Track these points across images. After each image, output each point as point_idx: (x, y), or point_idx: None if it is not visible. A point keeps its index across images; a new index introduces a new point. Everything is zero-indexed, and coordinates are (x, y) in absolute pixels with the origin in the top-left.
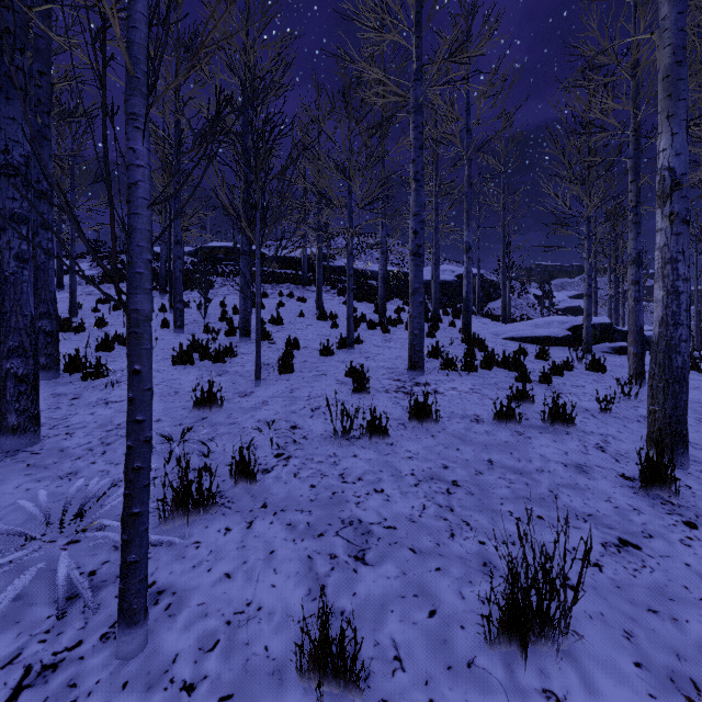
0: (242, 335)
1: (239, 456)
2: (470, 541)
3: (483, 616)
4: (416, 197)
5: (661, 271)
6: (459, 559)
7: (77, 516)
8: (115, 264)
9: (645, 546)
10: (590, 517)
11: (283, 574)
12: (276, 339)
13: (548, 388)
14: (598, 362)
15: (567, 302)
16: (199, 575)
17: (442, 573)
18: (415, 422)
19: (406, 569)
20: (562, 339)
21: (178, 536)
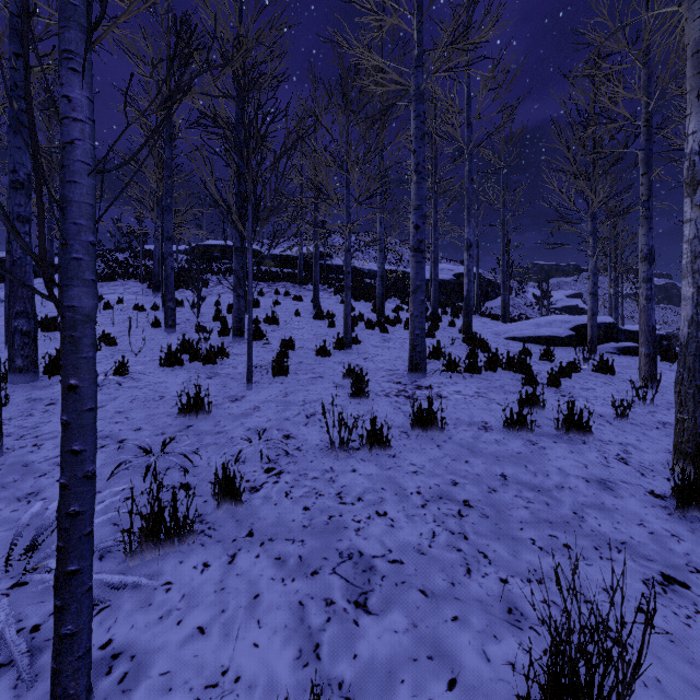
0: (236, 334)
1: (223, 474)
2: (489, 579)
3: (519, 697)
4: (417, 190)
5: (691, 266)
6: (478, 605)
7: (28, 549)
8: (43, 247)
9: (694, 584)
10: (624, 545)
11: (268, 627)
12: (271, 339)
13: (558, 392)
14: (606, 363)
15: (565, 301)
16: (166, 629)
17: (460, 624)
18: (418, 430)
19: (417, 620)
20: (565, 339)
21: (146, 575)
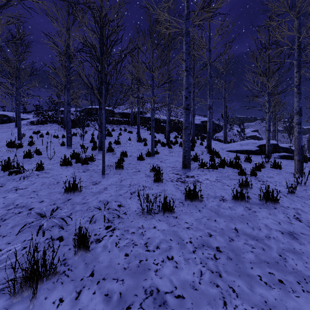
0: (99, 149)
1: (79, 234)
2: None
3: None
4: (186, 79)
5: None
6: None
7: None
8: None
9: None
10: None
11: None
12: (116, 151)
13: (256, 178)
14: (277, 164)
15: (250, 133)
16: None
17: None
18: (188, 201)
19: None
20: (254, 151)
21: None
